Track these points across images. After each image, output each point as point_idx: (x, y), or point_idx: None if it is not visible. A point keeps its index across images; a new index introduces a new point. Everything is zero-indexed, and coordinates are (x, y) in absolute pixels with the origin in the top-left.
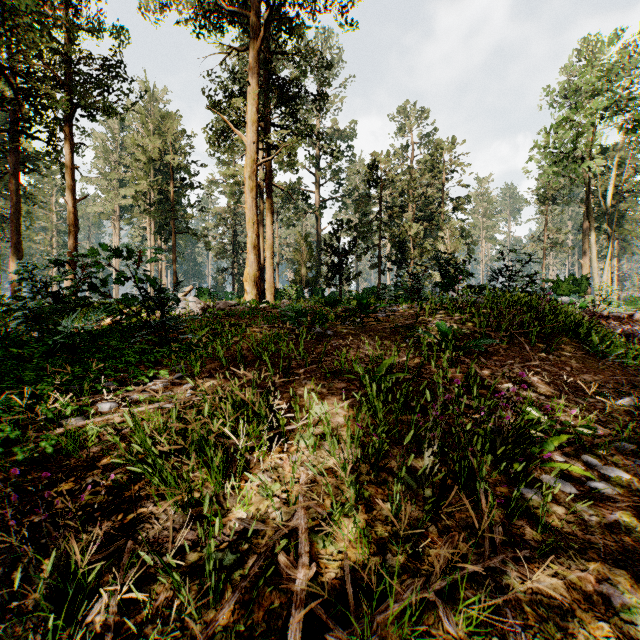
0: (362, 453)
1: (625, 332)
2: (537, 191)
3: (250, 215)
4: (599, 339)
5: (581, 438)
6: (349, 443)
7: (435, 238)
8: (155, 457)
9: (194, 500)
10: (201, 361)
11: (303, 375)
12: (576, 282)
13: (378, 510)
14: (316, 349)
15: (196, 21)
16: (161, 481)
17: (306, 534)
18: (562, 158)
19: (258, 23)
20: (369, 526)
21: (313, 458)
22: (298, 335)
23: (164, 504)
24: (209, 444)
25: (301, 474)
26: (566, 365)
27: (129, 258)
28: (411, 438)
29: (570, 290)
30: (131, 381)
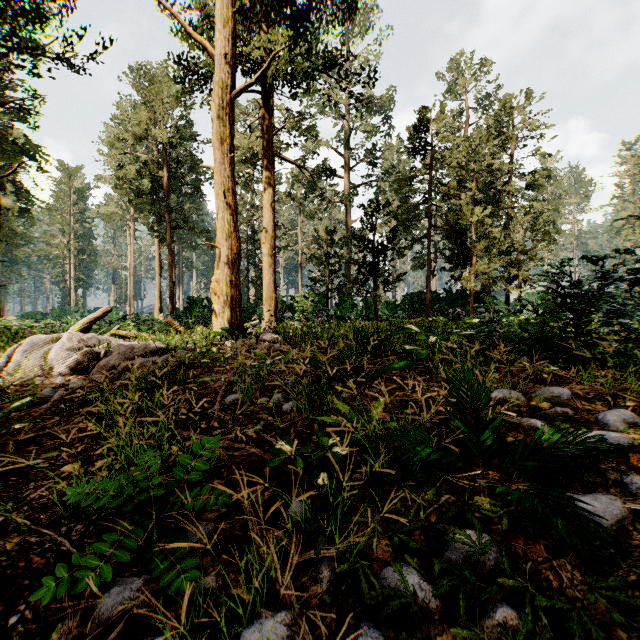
0: None
1: None
2: None
3: (220, 181)
4: None
5: None
6: None
7: None
8: None
9: None
10: None
11: None
12: None
13: None
14: None
15: None
16: None
17: None
18: None
19: None
20: None
21: None
22: None
23: None
24: None
25: None
26: None
27: None
28: None
29: None
30: None
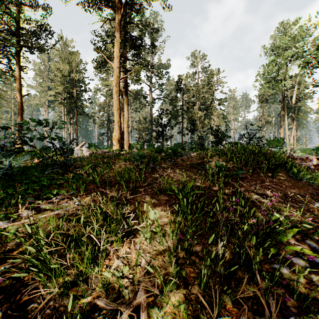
0: (179, 242)
1: (305, 166)
2: (259, 96)
3: (116, 105)
4: (298, 170)
5: (302, 228)
6: (171, 236)
7: (209, 119)
8: (45, 254)
9: (71, 282)
10: (86, 184)
11: (143, 192)
12: (278, 141)
13: (192, 285)
14: (150, 176)
15: (87, 3)
16: (48, 270)
17: (145, 312)
18: (271, 80)
19: (120, 5)
20: (187, 299)
21: (149, 247)
22: (141, 168)
23: (50, 286)
24: (83, 242)
25: (142, 259)
26: (283, 184)
27: (46, 126)
28: (207, 231)
29: (276, 145)
30: (42, 197)
